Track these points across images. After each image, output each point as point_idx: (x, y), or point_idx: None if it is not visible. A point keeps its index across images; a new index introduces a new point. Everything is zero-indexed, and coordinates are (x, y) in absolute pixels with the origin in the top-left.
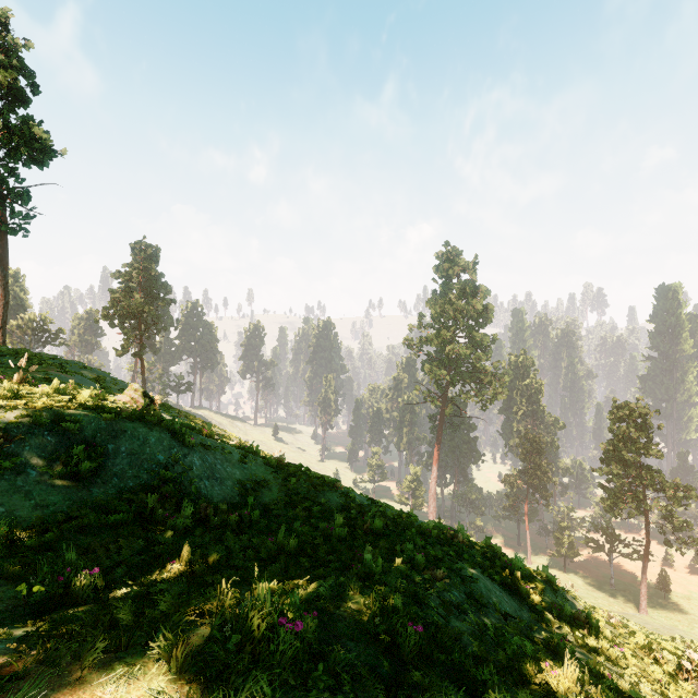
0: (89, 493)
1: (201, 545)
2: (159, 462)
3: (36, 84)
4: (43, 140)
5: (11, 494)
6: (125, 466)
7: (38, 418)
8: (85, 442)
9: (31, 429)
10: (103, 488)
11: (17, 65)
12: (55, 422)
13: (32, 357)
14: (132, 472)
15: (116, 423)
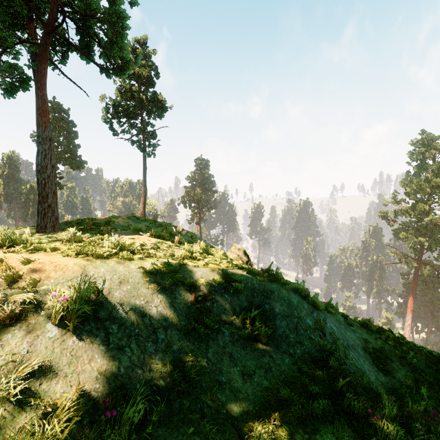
0: (272, 359)
1: None
2: (311, 328)
3: (158, 73)
4: (162, 102)
5: (220, 357)
6: (285, 329)
7: (215, 276)
8: (248, 300)
9: (212, 286)
10: (278, 353)
11: (150, 65)
12: (225, 281)
13: (162, 224)
14: (293, 337)
15: (263, 283)
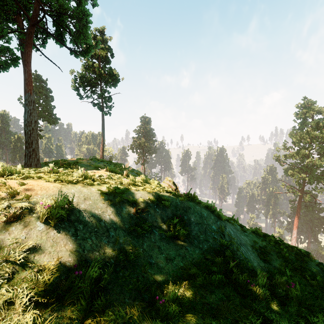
0: (187, 250)
1: (294, 322)
2: (215, 231)
3: (113, 54)
4: (116, 75)
5: (152, 248)
6: (197, 231)
7: (150, 197)
8: (173, 213)
9: (148, 203)
10: (191, 247)
11: (107, 48)
12: (157, 200)
13: (115, 164)
14: (202, 237)
15: (184, 202)
